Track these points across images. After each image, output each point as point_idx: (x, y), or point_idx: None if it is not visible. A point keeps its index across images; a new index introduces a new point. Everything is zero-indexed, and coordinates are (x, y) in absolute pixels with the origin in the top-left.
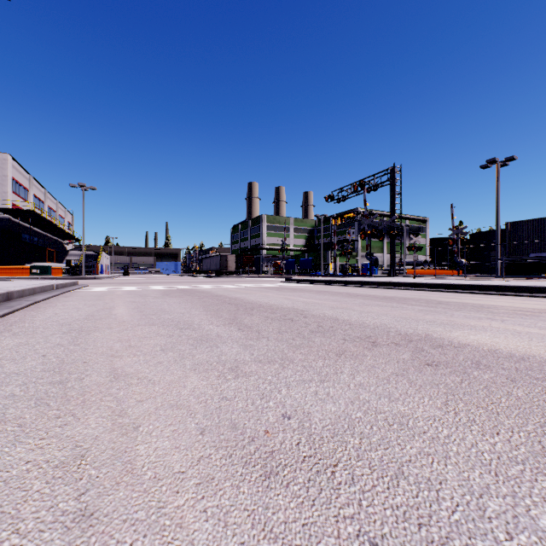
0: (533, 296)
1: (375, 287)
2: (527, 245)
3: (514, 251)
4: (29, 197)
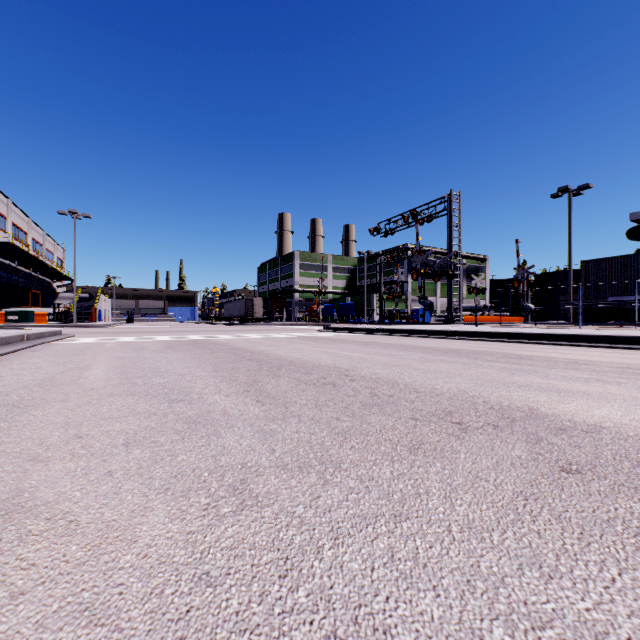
0: (629, 348)
1: (433, 337)
2: (605, 287)
3: (589, 294)
4: (7, 226)
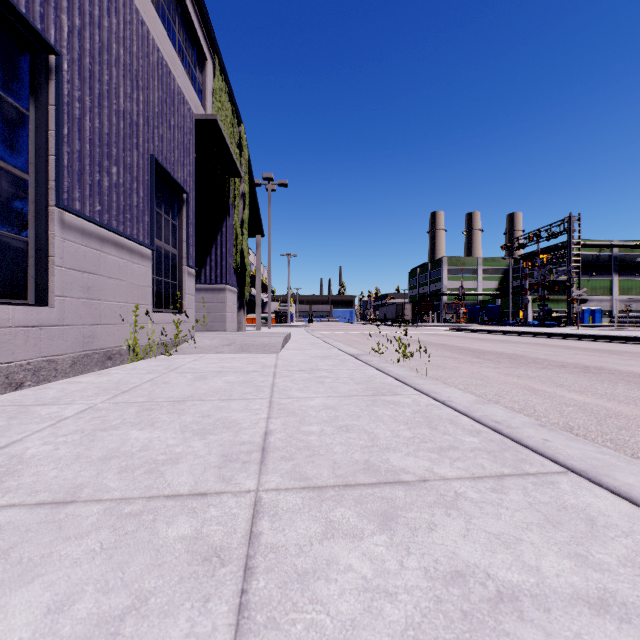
0: (587, 340)
1: (506, 335)
2: None
3: None
4: None
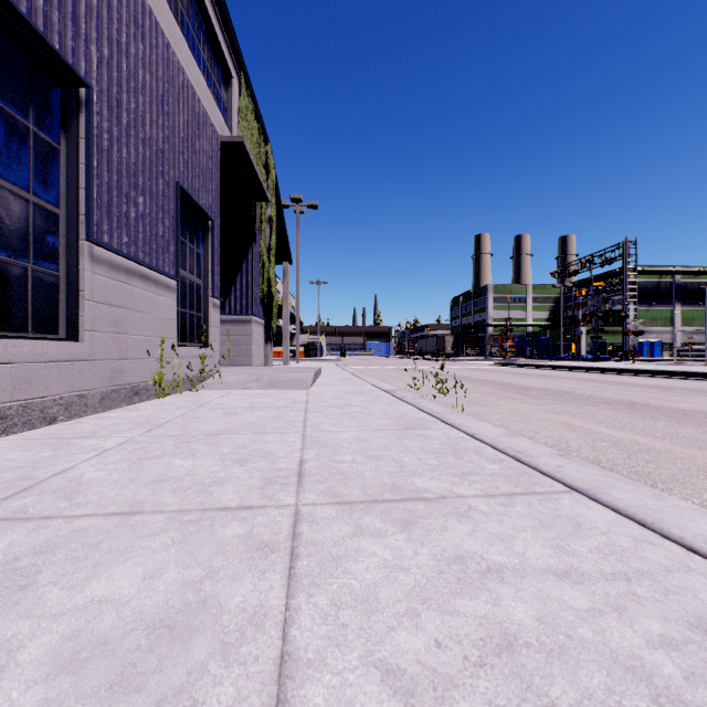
0: (640, 376)
1: (555, 370)
2: None
3: None
4: None
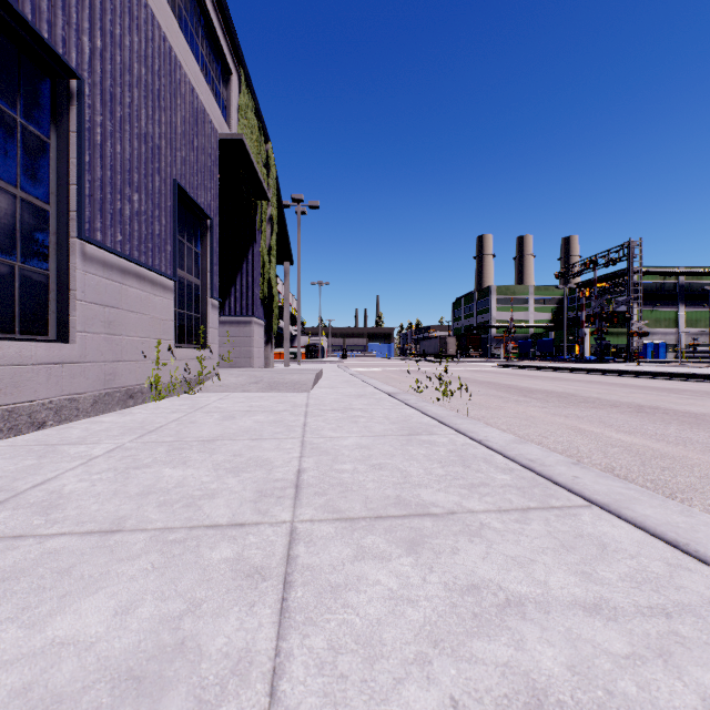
0: (646, 378)
1: (559, 372)
2: None
3: None
4: None
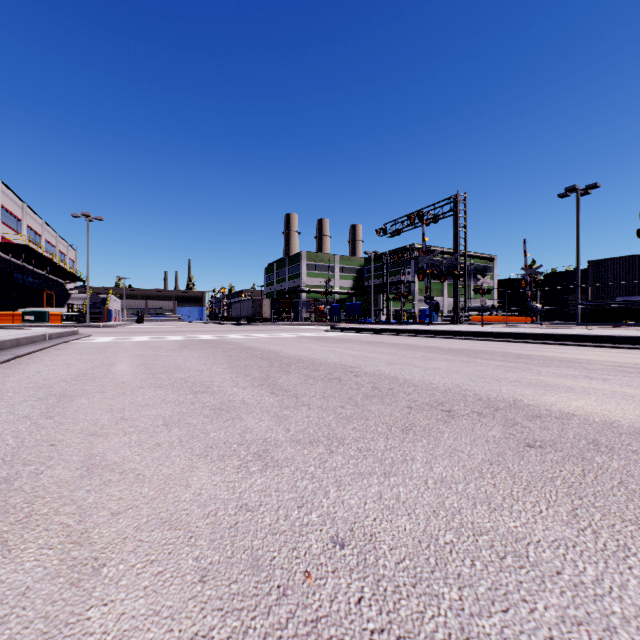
0: (628, 348)
1: (438, 337)
2: (613, 287)
3: (597, 294)
4: (22, 229)
